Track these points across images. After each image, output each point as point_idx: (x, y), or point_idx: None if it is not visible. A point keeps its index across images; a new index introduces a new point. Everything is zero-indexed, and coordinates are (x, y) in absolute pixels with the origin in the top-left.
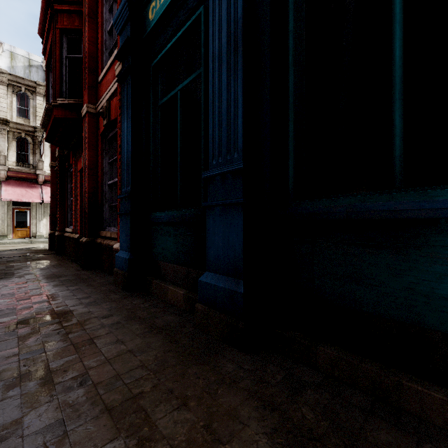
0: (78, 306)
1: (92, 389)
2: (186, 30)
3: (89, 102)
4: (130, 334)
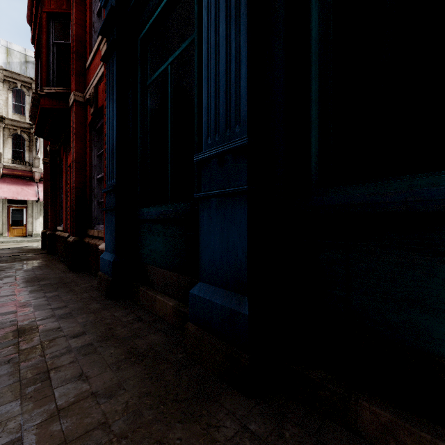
0: (48, 320)
1: None
2: None
3: (76, 90)
4: (100, 363)
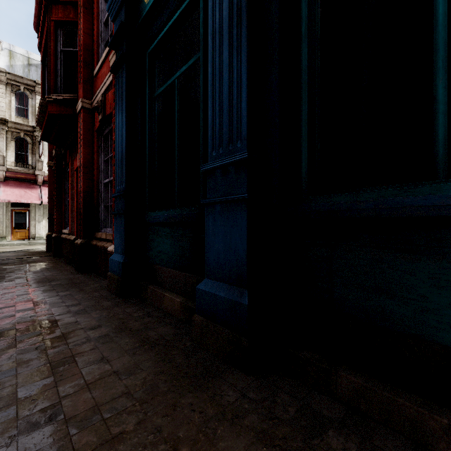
0: (65, 315)
1: (62, 427)
2: (184, 10)
3: (84, 97)
4: (118, 350)
